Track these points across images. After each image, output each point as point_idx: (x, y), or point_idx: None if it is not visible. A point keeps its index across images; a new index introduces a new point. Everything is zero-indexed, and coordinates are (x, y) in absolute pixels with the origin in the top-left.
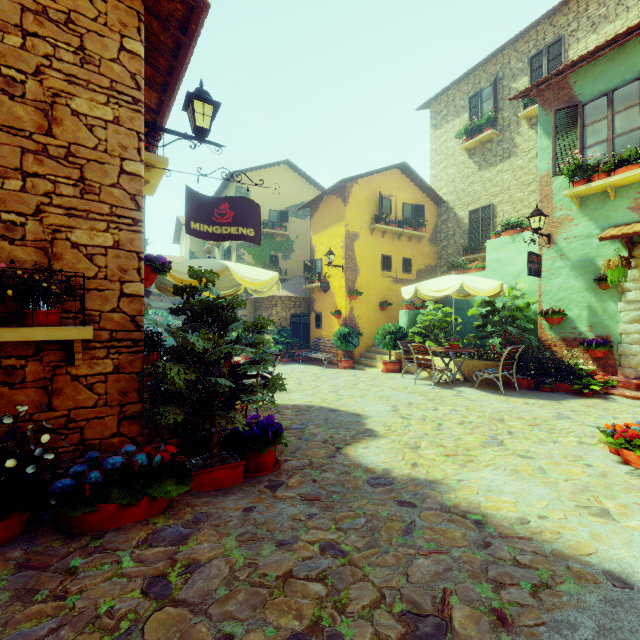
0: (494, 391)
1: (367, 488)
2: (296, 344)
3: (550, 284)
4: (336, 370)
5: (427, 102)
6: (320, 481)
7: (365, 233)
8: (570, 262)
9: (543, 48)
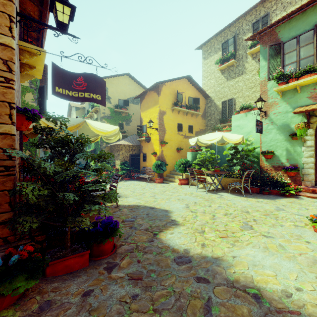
0: (239, 194)
1: (174, 266)
2: (132, 170)
3: (266, 137)
4: (154, 184)
5: (200, 45)
6: (142, 261)
7: (169, 111)
8: (276, 126)
9: (259, 18)
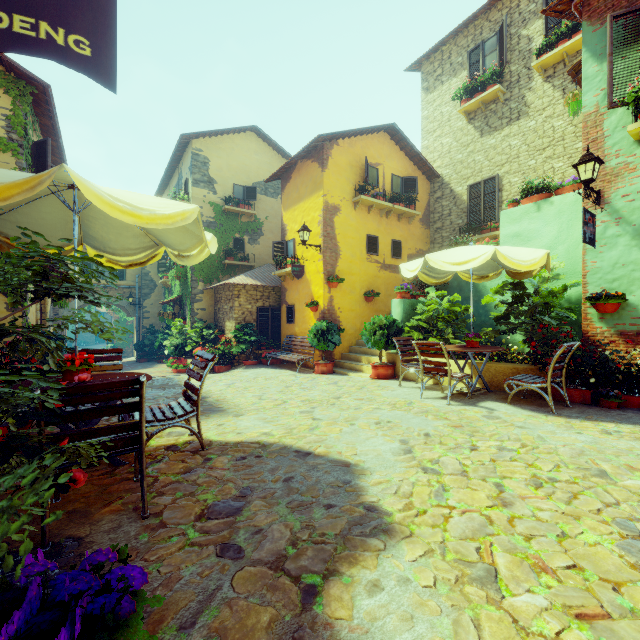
0: (537, 408)
1: None
2: (264, 343)
3: (600, 259)
4: (312, 375)
5: (418, 60)
6: None
7: (347, 207)
8: (632, 227)
9: None
